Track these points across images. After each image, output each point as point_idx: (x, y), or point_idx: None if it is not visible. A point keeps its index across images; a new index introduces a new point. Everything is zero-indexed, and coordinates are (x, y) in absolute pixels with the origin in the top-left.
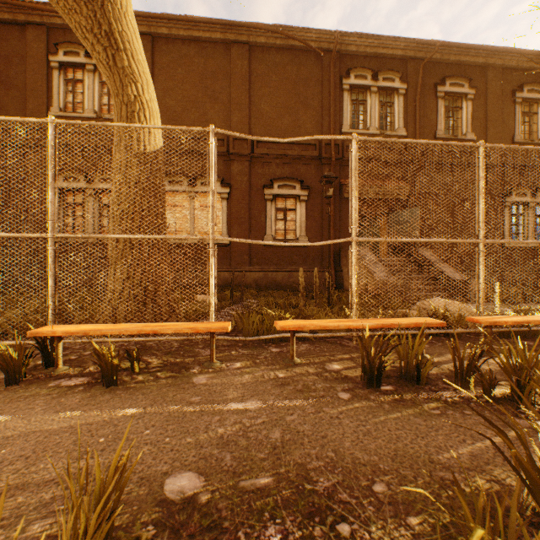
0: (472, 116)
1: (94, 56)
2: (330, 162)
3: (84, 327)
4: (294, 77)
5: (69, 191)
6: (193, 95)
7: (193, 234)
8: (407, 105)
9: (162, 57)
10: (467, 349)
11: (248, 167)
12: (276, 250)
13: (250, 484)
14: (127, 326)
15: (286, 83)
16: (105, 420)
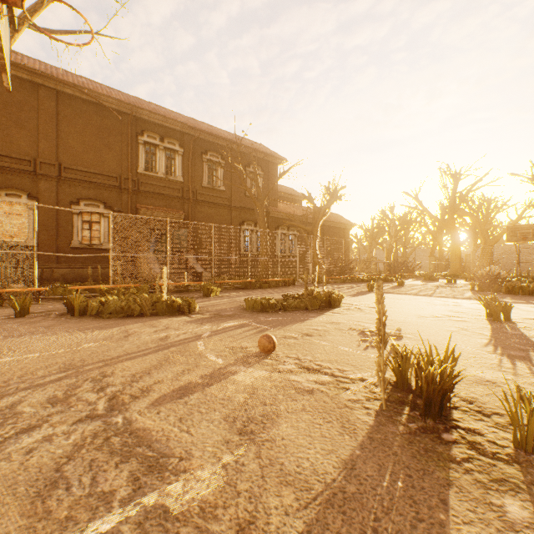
0: (224, 176)
1: None
2: (129, 191)
3: None
4: (99, 125)
5: None
6: None
7: None
8: (184, 162)
9: None
10: None
11: (56, 186)
12: (83, 252)
13: (58, 310)
14: None
15: (92, 128)
16: (5, 311)
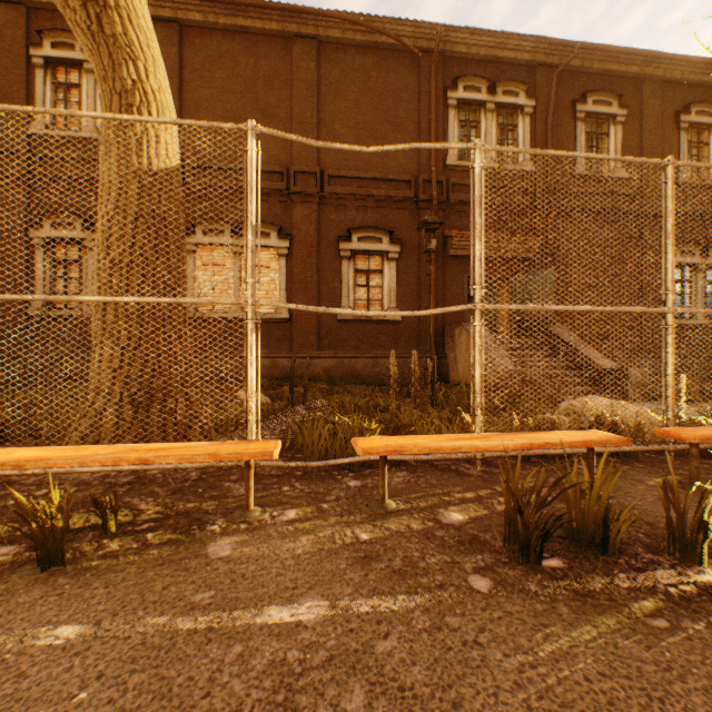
0: (623, 145)
1: (67, 18)
2: (430, 206)
3: (20, 454)
4: (380, 87)
5: (60, 242)
6: (239, 110)
7: (239, 304)
8: (535, 128)
9: (194, 55)
10: (657, 480)
11: (316, 211)
12: (355, 327)
13: None
14: (98, 452)
15: (369, 96)
16: (5, 661)
